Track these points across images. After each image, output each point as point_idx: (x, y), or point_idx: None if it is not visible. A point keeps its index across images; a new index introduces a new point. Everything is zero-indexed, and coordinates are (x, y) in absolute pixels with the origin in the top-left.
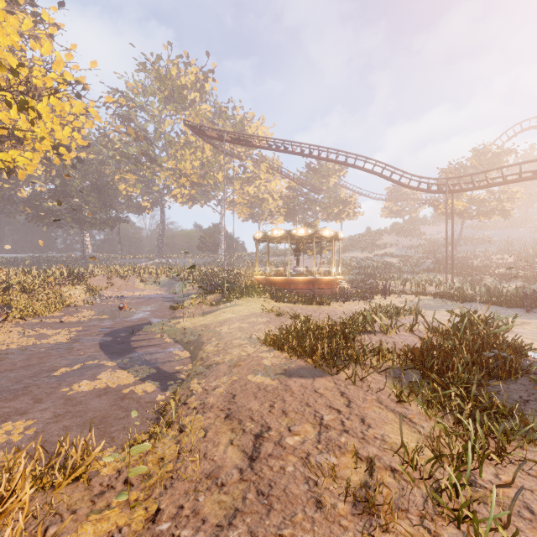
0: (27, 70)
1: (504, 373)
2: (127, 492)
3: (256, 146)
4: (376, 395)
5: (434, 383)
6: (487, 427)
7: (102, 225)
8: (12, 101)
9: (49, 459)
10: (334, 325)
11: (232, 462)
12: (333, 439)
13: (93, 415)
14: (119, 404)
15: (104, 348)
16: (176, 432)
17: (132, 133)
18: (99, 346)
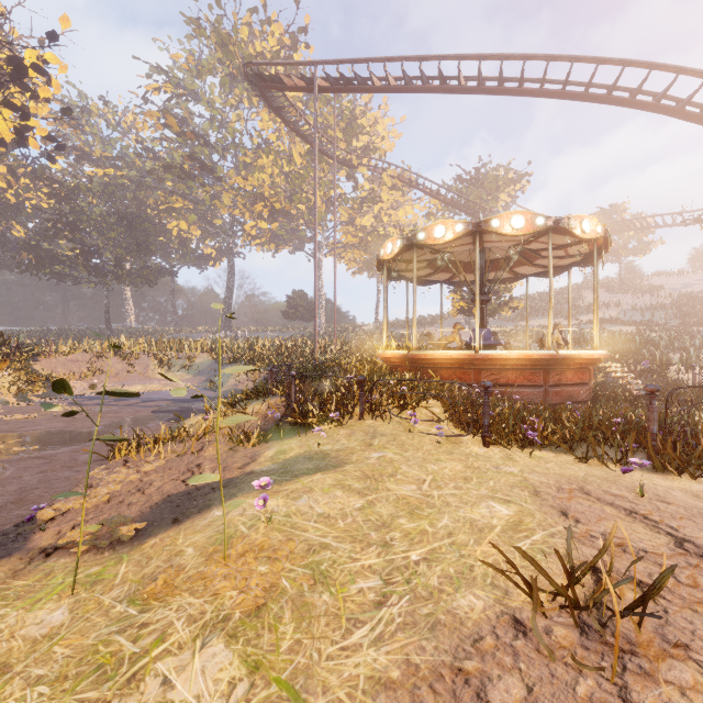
0: None
1: None
2: None
3: (379, 87)
4: None
5: None
6: None
7: (134, 277)
8: None
9: None
10: None
11: None
12: None
13: None
14: None
15: None
16: None
17: (173, 126)
18: None
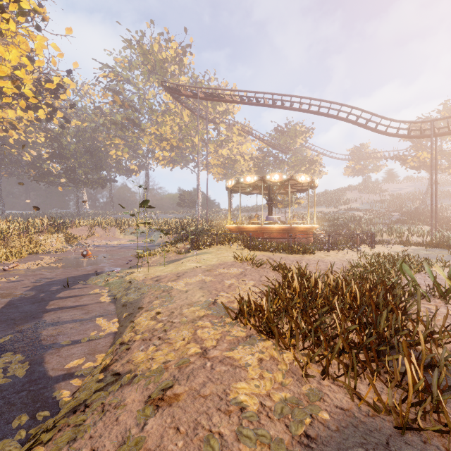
0: None
1: None
2: None
3: (228, 101)
4: None
5: None
6: None
7: (94, 184)
8: None
9: None
10: (364, 285)
11: None
12: None
13: None
14: None
15: (3, 310)
16: None
17: (118, 101)
18: (0, 307)
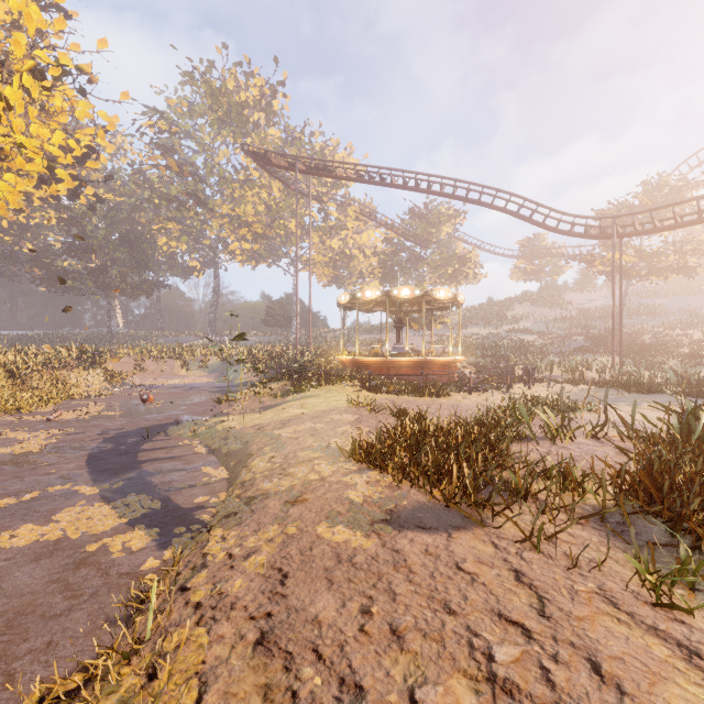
0: None
1: None
2: None
3: (341, 177)
4: (594, 580)
5: None
6: None
7: (135, 291)
8: None
9: None
10: (470, 427)
11: None
12: None
13: (1, 608)
14: (66, 580)
15: (92, 462)
16: (139, 678)
17: (173, 167)
18: (86, 459)
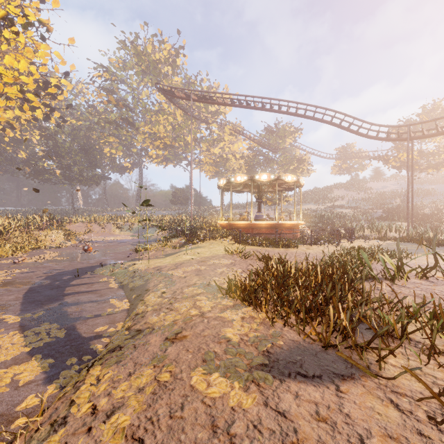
0: None
1: None
2: None
3: (220, 103)
4: None
5: None
6: None
7: (88, 181)
8: None
9: None
10: (326, 269)
11: None
12: None
13: None
14: None
15: (28, 295)
16: None
17: (113, 101)
18: (24, 292)
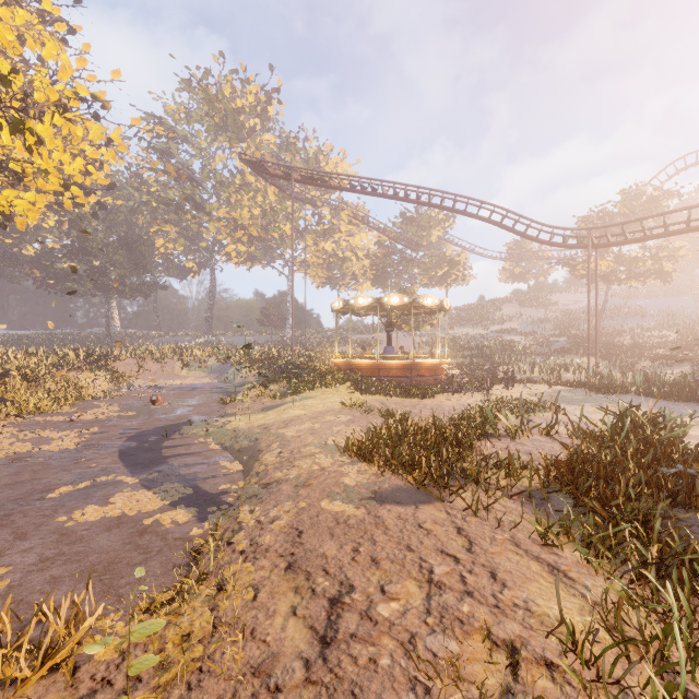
0: (22, 79)
1: (694, 499)
2: (127, 698)
3: (334, 187)
4: (509, 533)
5: (596, 516)
6: (689, 589)
7: (133, 292)
8: (3, 122)
9: (20, 633)
10: (442, 427)
11: (294, 647)
12: (450, 607)
13: (96, 559)
14: (136, 542)
15: (125, 458)
16: (213, 590)
17: (172, 172)
18: (118, 455)
